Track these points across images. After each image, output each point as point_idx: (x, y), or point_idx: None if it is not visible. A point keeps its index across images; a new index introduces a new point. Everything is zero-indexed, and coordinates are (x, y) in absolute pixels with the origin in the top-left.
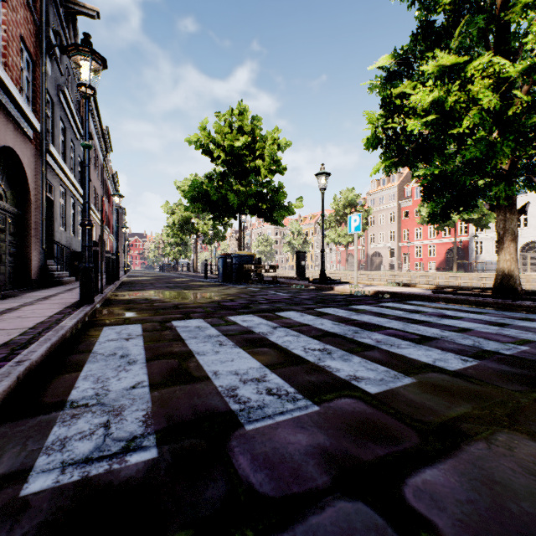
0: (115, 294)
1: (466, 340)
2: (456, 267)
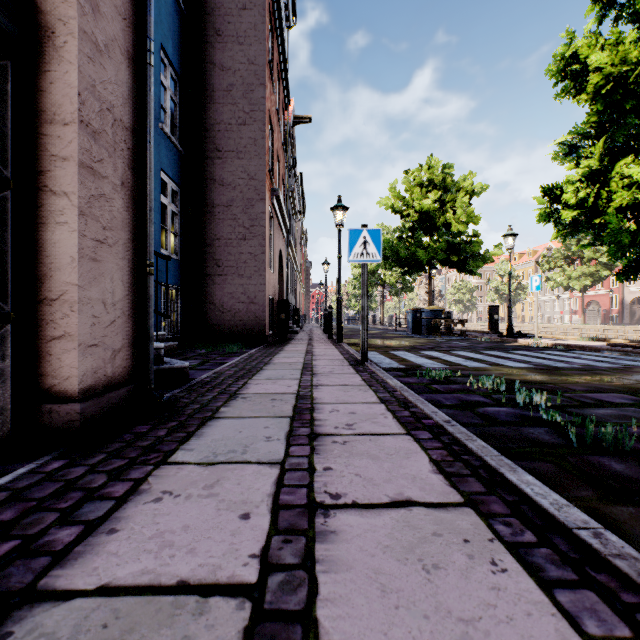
0: None
1: (551, 363)
2: None
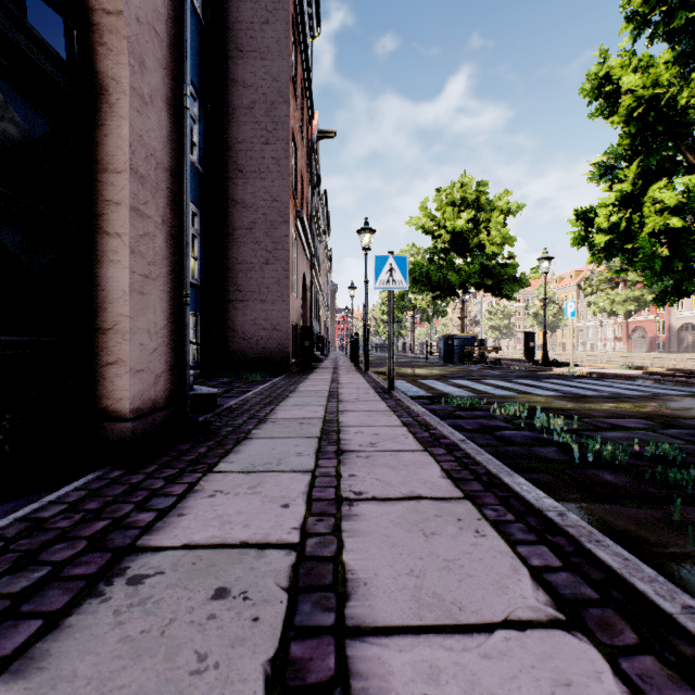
0: None
1: (580, 391)
2: None
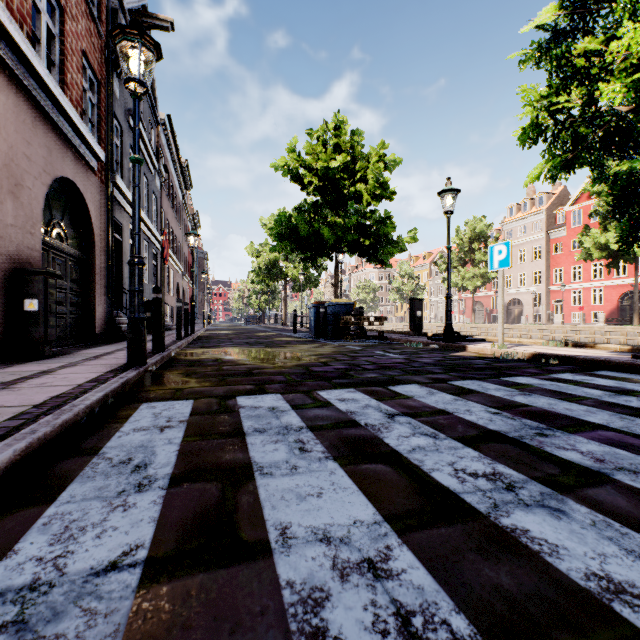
0: (183, 352)
1: None
2: (638, 319)
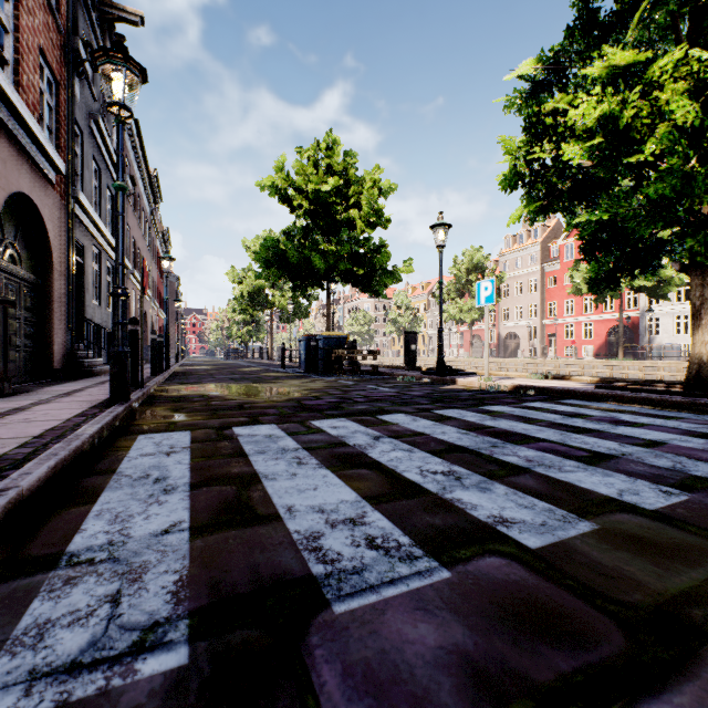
0: (162, 388)
1: (661, 459)
2: (623, 353)
